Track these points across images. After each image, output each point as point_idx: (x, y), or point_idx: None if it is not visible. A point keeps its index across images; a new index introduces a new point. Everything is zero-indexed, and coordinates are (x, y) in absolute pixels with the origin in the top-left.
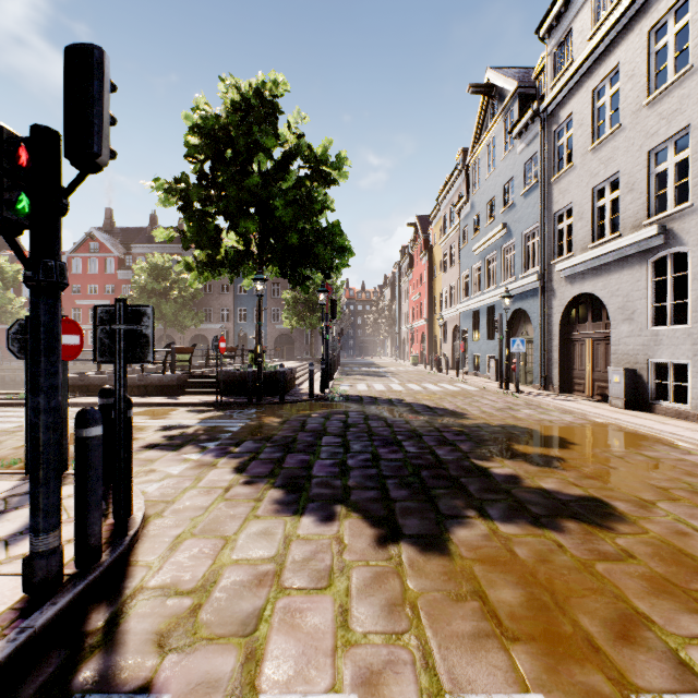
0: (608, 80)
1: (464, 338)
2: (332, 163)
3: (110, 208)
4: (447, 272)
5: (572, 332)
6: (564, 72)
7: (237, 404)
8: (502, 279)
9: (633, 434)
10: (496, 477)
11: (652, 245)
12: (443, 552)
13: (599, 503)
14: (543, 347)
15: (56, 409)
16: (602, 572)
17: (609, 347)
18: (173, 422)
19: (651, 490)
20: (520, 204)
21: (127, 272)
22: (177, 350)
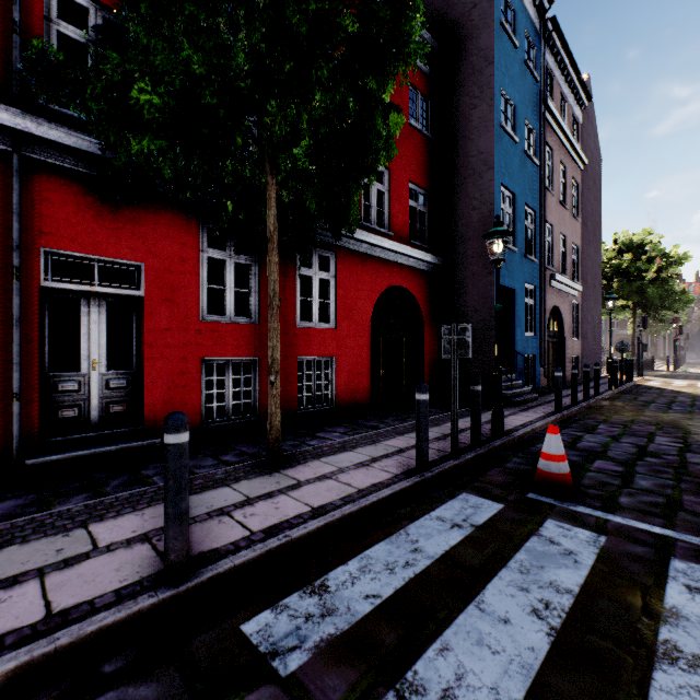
0: None
1: None
2: (679, 257)
3: None
4: None
5: None
6: None
7: None
8: None
9: None
10: None
11: None
12: None
13: None
14: None
15: (640, 357)
16: None
17: None
18: None
19: None
20: None
21: None
22: None
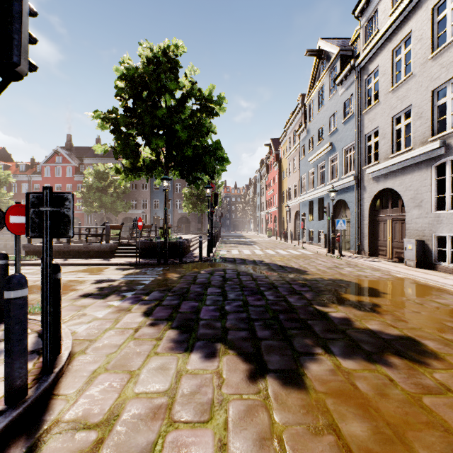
0: (403, 43)
1: (302, 219)
2: (215, 101)
3: (70, 134)
4: (291, 175)
5: (377, 215)
6: (372, 39)
7: (150, 264)
8: (328, 180)
9: (425, 286)
10: (334, 319)
11: (435, 155)
12: (300, 386)
13: (413, 341)
14: (357, 225)
15: None
16: (429, 405)
17: (403, 225)
18: (105, 277)
19: (449, 330)
20: (341, 129)
21: (80, 175)
22: (110, 227)
